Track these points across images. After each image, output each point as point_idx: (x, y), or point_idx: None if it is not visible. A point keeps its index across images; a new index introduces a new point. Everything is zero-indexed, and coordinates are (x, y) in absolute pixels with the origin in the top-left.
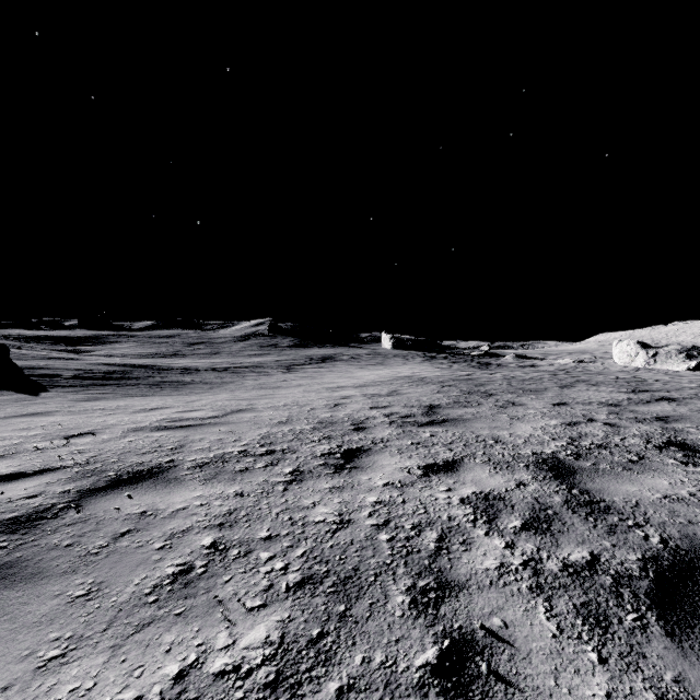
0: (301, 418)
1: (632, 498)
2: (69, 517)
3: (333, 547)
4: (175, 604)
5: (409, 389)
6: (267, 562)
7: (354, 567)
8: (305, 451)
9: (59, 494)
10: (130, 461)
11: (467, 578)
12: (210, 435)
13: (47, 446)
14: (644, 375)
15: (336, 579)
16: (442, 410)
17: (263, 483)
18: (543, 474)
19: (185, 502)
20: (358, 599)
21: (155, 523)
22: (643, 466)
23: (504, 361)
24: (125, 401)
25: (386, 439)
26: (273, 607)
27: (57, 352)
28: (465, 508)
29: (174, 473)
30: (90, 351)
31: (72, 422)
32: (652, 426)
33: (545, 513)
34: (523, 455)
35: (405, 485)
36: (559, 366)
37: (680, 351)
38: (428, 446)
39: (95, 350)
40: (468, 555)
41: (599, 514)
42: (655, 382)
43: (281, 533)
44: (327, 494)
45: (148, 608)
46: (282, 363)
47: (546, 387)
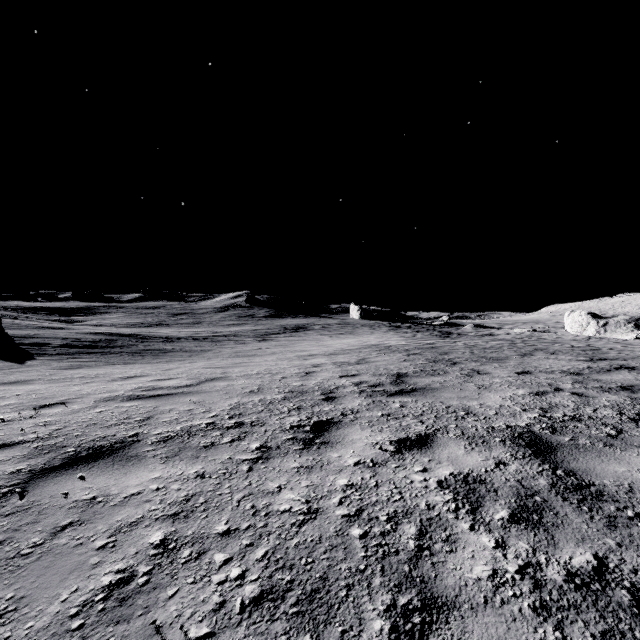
0: (272, 387)
1: (624, 480)
2: (10, 505)
3: (298, 546)
4: (103, 632)
5: (377, 358)
6: (221, 568)
7: (323, 575)
8: (274, 423)
9: (8, 475)
10: (94, 434)
11: (456, 592)
12: (180, 406)
13: (14, 418)
14: (597, 344)
15: (300, 593)
16: (410, 379)
17: (227, 462)
18: (521, 450)
19: (140, 485)
20: (326, 626)
21: (103, 512)
22: (624, 441)
23: (464, 330)
24: (105, 369)
25: (356, 409)
26: (223, 638)
27: (51, 322)
28: (444, 493)
29: (136, 448)
30: (81, 321)
31: (48, 391)
32: (620, 395)
33: (532, 500)
34: (497, 428)
35: (377, 464)
36: (515, 335)
37: (629, 321)
38: (398, 418)
39: (86, 320)
40: (454, 557)
41: (593, 502)
42: (610, 350)
43: (241, 526)
44: (294, 476)
45: (68, 639)
46: (258, 332)
47: (507, 356)
